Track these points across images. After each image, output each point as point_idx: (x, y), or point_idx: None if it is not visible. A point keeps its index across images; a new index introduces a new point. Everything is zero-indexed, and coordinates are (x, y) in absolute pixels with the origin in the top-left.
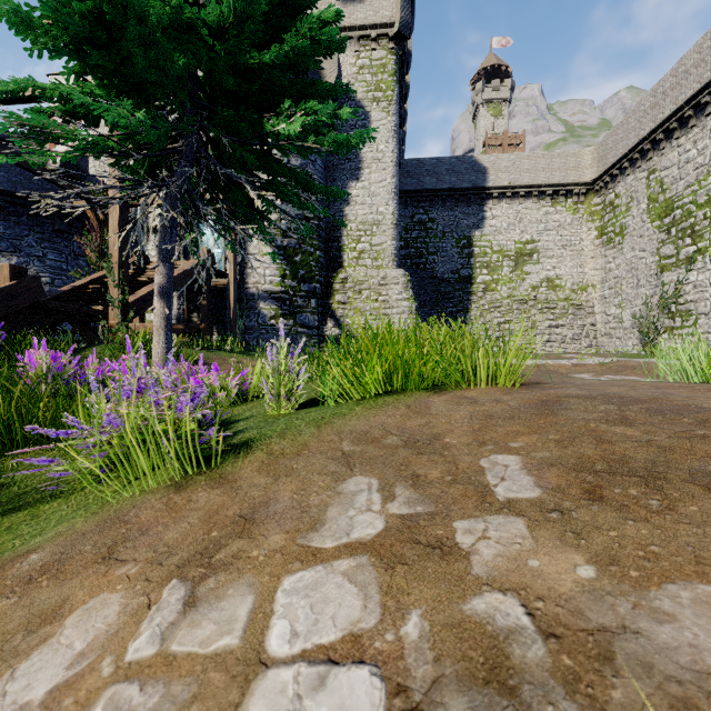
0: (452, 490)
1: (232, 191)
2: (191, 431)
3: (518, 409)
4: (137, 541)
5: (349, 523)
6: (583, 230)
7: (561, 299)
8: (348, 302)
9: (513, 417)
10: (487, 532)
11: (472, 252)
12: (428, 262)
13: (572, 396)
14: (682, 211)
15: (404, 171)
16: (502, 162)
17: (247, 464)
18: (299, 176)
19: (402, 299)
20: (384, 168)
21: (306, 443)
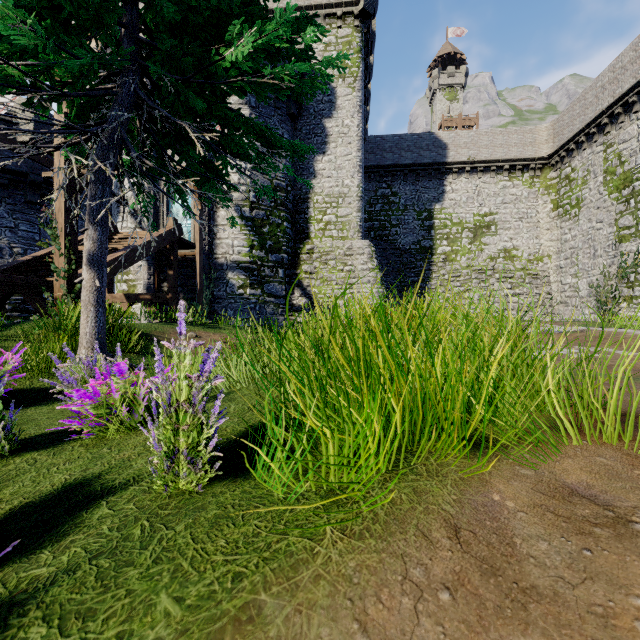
0: None
1: (183, 147)
2: None
3: None
4: None
5: None
6: (539, 203)
7: (518, 269)
8: (314, 272)
9: None
10: None
11: (433, 224)
12: (390, 234)
13: None
14: None
15: (368, 147)
16: (462, 139)
17: None
18: (257, 126)
19: (367, 269)
20: (350, 142)
21: None
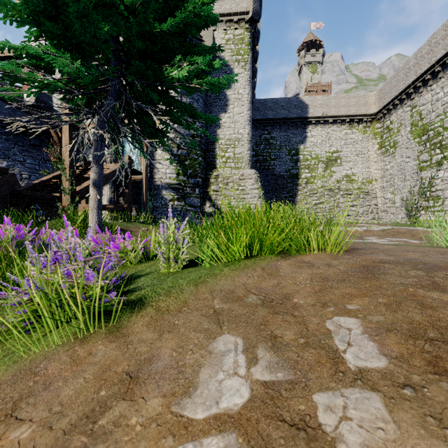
0: (307, 354)
1: (143, 117)
2: (97, 292)
3: (346, 273)
4: (38, 397)
5: (218, 389)
6: (369, 144)
7: (355, 188)
8: (219, 190)
9: (344, 280)
10: (347, 411)
11: (299, 158)
12: (270, 165)
13: (385, 261)
14: (434, 132)
15: (255, 107)
16: (318, 101)
17: (139, 319)
18: (187, 107)
19: (254, 188)
20: (243, 104)
21: (186, 300)
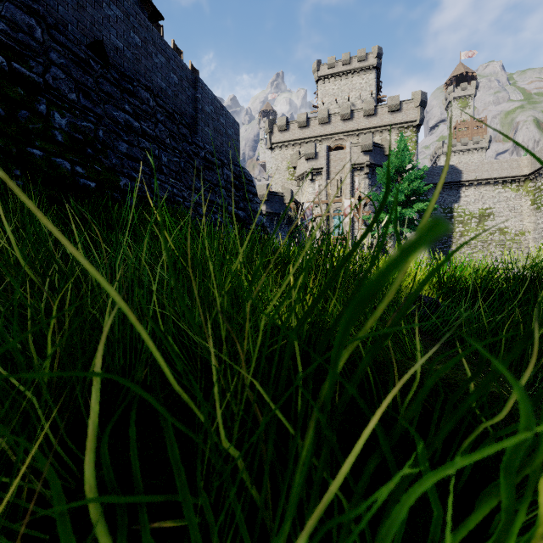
0: None
1: (401, 230)
2: None
3: None
4: None
5: None
6: (522, 201)
7: (508, 239)
8: None
9: None
10: None
11: (453, 215)
12: None
13: None
14: None
15: None
16: (471, 167)
17: None
18: None
19: None
20: None
21: None
